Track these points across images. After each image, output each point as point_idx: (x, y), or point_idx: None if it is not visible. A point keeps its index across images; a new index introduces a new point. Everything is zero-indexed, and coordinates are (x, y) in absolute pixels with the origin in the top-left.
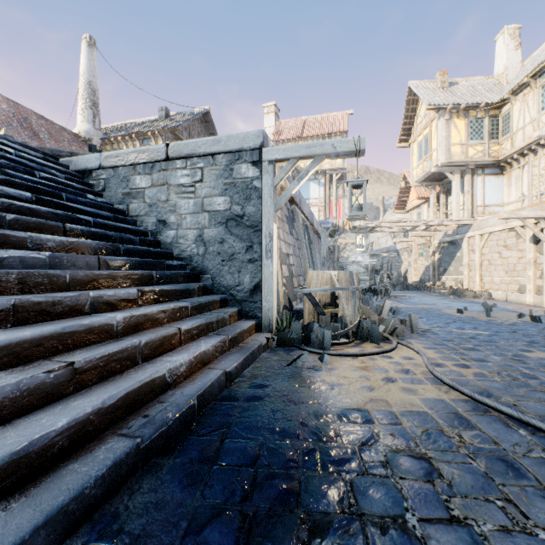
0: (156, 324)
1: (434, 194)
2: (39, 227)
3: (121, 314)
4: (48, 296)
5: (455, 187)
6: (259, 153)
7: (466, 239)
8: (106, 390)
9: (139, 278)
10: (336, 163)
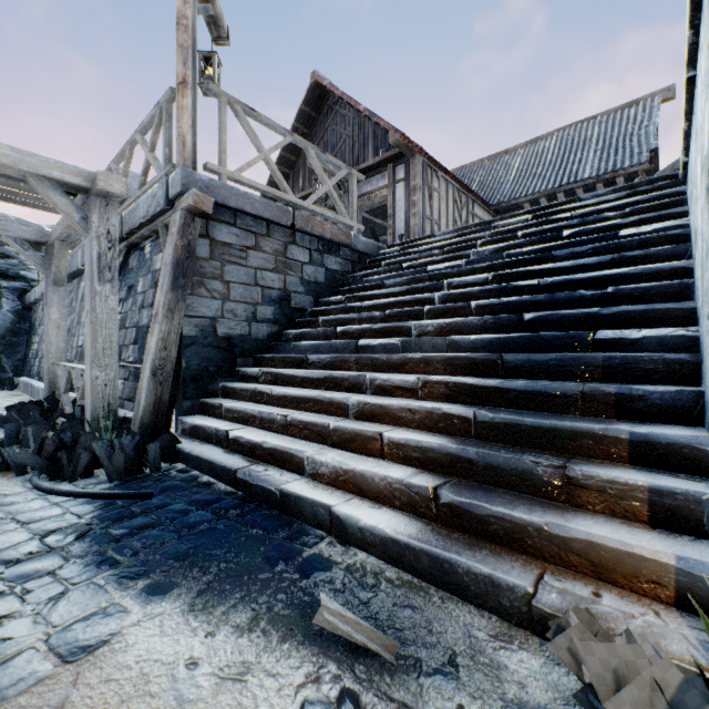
0: (398, 424)
1: None
2: (447, 312)
3: (356, 398)
4: (341, 374)
5: None
6: None
7: None
8: (278, 440)
9: (467, 365)
10: None
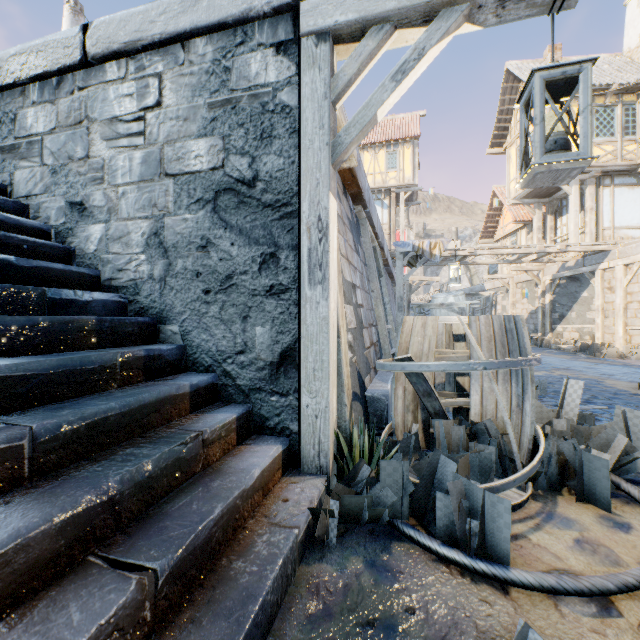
0: None
1: (539, 215)
2: None
3: None
4: None
5: (573, 203)
6: (292, 20)
7: (599, 272)
8: None
9: None
10: (405, 179)
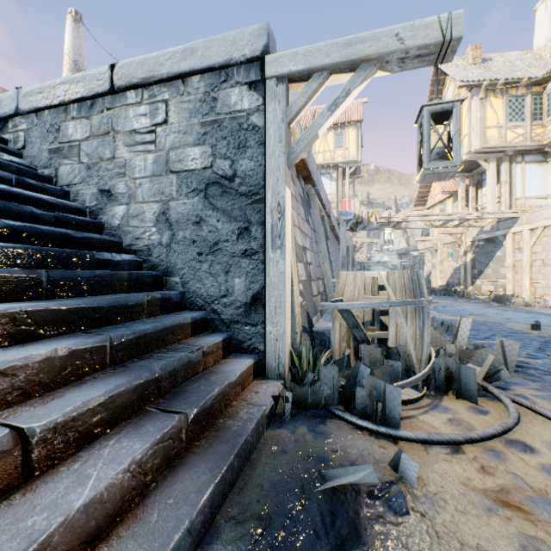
0: None
1: (463, 187)
2: None
3: None
4: None
5: (490, 177)
6: (260, 67)
7: (510, 236)
8: None
9: None
10: (350, 156)
